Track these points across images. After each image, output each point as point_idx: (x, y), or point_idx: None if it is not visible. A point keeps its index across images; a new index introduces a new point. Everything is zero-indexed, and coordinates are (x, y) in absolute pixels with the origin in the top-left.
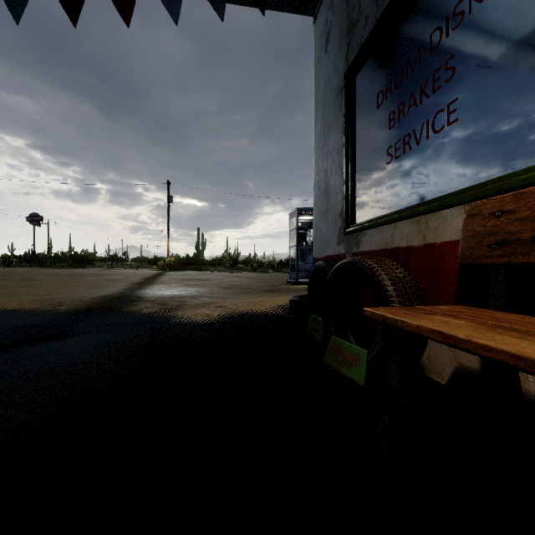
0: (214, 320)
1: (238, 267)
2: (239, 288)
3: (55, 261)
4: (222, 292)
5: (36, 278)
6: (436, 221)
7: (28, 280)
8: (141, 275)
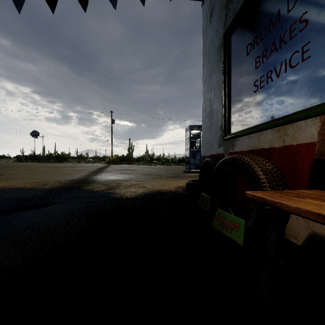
0: (138, 195)
1: (153, 162)
2: (154, 175)
3: (46, 158)
4: (144, 177)
5: (34, 169)
6: (293, 129)
7: (30, 170)
8: (95, 167)
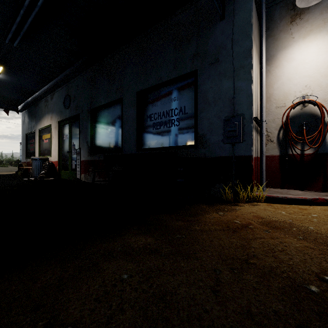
0: None
1: None
2: None
3: None
4: None
5: None
6: None
7: None
8: None
